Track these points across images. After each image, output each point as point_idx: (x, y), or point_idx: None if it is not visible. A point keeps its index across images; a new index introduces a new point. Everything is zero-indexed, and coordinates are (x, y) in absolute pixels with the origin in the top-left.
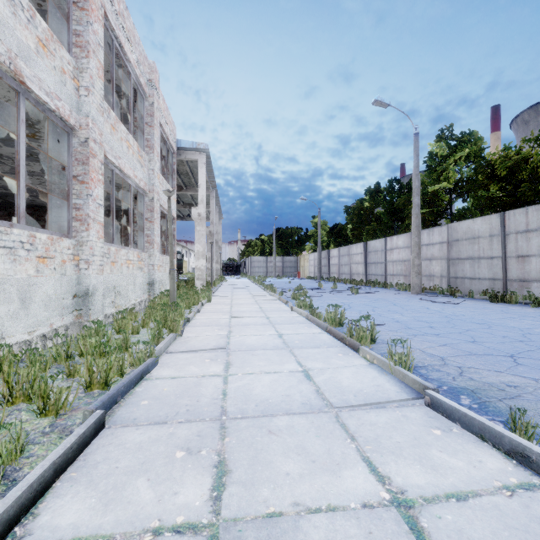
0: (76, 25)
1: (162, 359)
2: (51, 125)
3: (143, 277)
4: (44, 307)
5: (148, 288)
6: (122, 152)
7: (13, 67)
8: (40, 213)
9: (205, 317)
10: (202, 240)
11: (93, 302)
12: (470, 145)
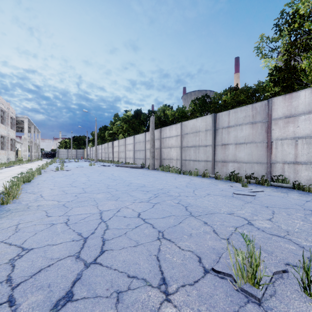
0: None
1: (15, 166)
2: None
3: (6, 157)
4: None
5: (7, 160)
6: (2, 130)
7: None
8: None
9: (24, 165)
10: (26, 146)
11: None
12: (119, 121)
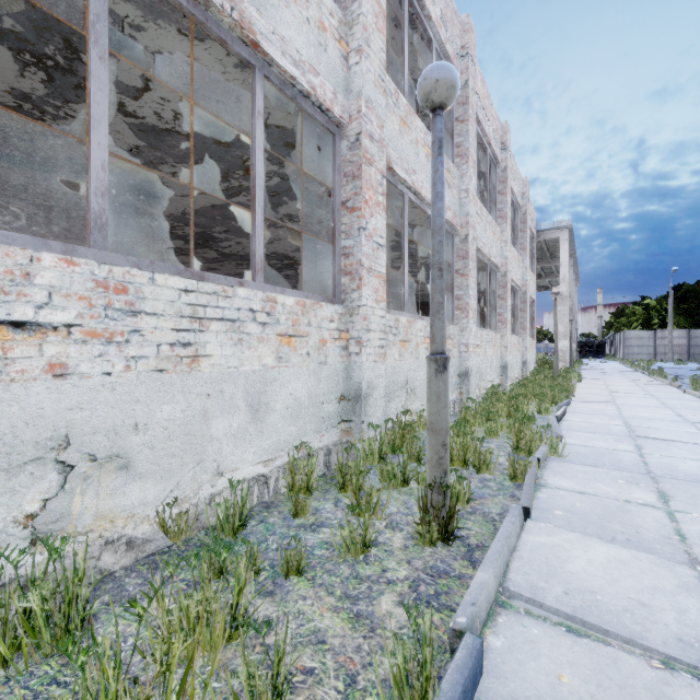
0: (499, 205)
1: (571, 403)
2: (479, 265)
3: (519, 357)
4: (494, 372)
5: (521, 367)
6: (512, 266)
7: (489, 256)
8: (422, 308)
9: (584, 390)
10: (563, 321)
11: (507, 372)
12: None
